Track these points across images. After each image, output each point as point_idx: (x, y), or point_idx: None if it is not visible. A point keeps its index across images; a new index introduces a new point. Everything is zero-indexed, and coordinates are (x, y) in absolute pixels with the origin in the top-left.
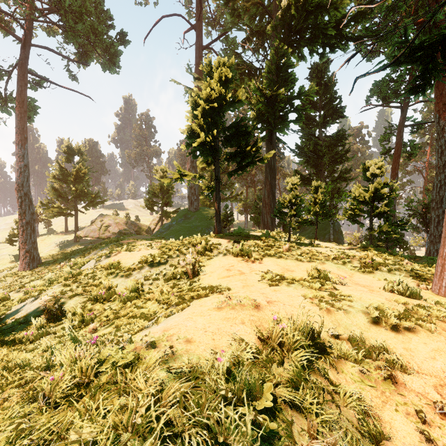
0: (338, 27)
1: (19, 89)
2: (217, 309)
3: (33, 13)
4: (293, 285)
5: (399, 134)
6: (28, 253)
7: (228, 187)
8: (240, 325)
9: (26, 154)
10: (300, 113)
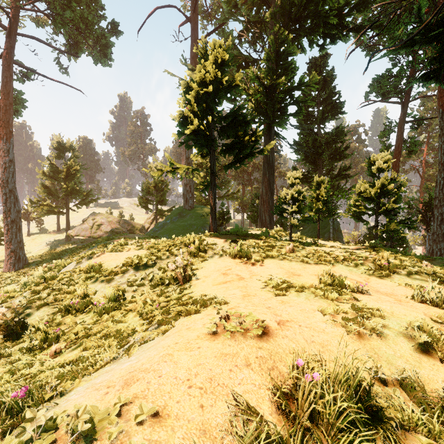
0: (339, 16)
1: (4, 80)
2: (210, 336)
3: (19, 1)
4: (304, 294)
5: (400, 130)
6: (13, 253)
7: (225, 185)
8: (243, 369)
9: (11, 148)
10: (300, 105)
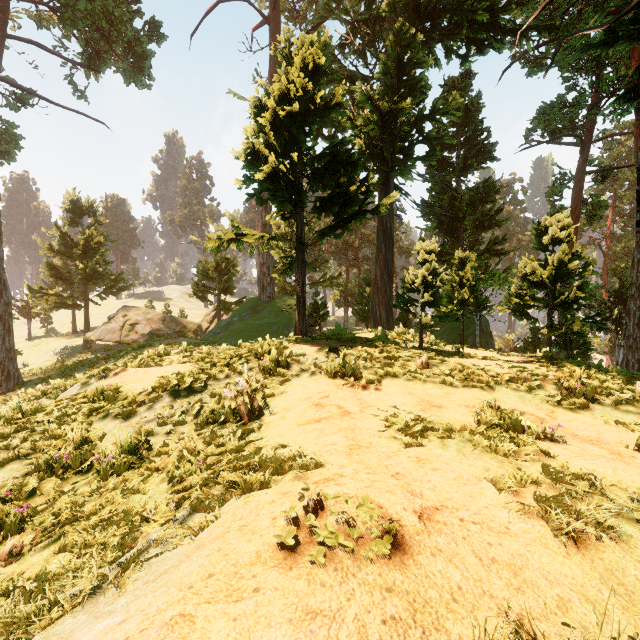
0: (491, 12)
1: None
2: (284, 556)
3: None
4: (453, 442)
5: (578, 184)
6: None
7: (320, 266)
8: None
9: None
10: (432, 144)
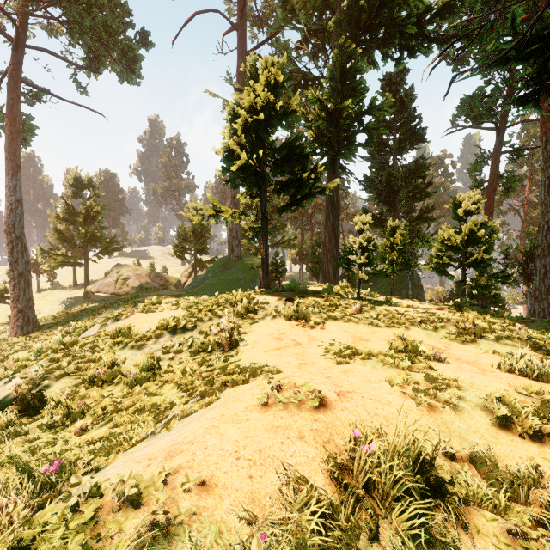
0: (419, 24)
1: (9, 103)
2: (260, 408)
3: (28, 5)
4: (370, 362)
5: (494, 162)
6: (21, 313)
7: (279, 230)
8: (296, 441)
9: (18, 186)
10: (370, 133)
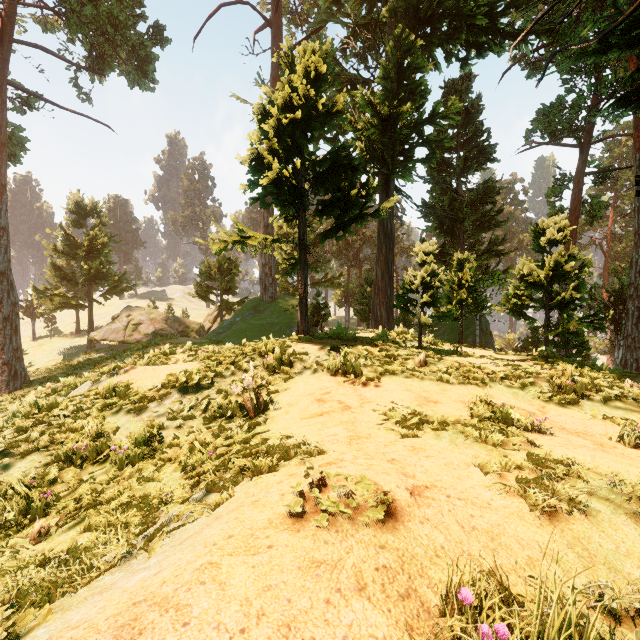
0: (490, 16)
1: None
2: (292, 522)
3: None
4: (447, 434)
5: (577, 185)
6: (6, 366)
7: (321, 267)
8: (352, 598)
9: (3, 211)
10: (432, 147)
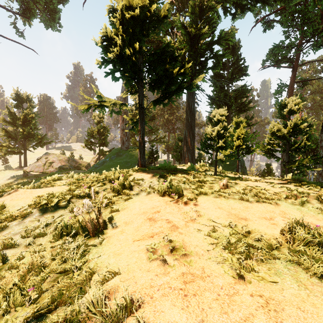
0: None
1: None
2: None
3: None
4: (281, 265)
5: (291, 88)
6: None
7: (154, 132)
8: None
9: None
10: (218, 59)
